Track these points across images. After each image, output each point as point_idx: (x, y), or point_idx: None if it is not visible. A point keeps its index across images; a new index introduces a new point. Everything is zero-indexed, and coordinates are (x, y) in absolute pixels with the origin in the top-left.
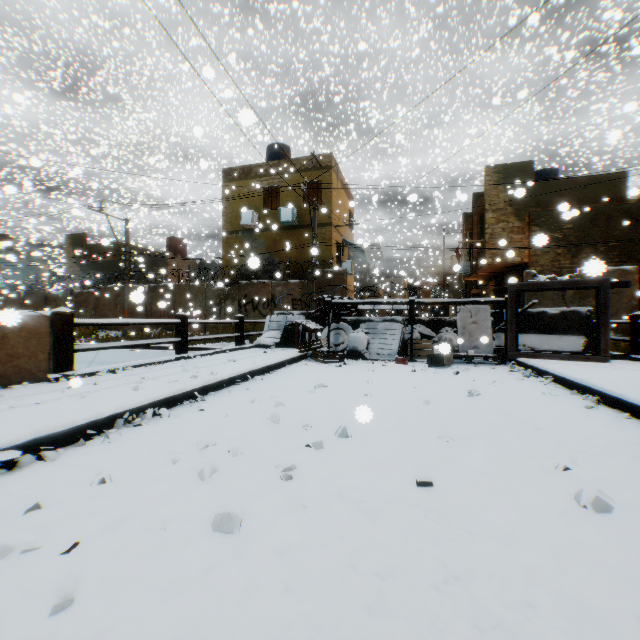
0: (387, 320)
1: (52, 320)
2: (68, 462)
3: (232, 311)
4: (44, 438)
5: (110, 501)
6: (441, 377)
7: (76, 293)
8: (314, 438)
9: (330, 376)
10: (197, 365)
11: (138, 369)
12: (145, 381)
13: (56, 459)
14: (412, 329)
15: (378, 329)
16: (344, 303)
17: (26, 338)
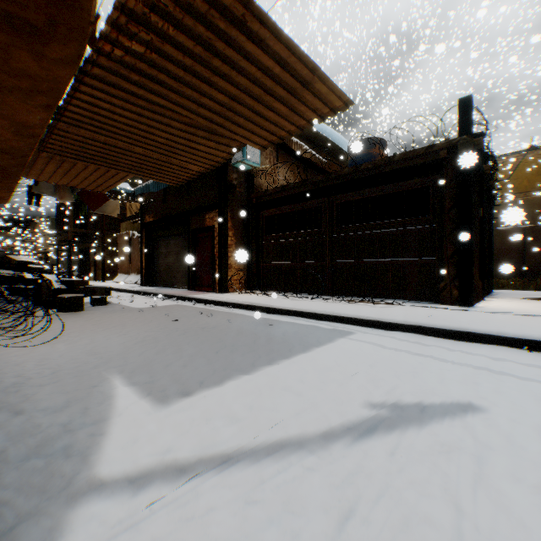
0: None
1: None
2: None
3: None
4: None
5: None
6: None
7: None
8: None
9: None
10: None
11: None
12: None
13: None
14: None
15: None
16: None
17: None
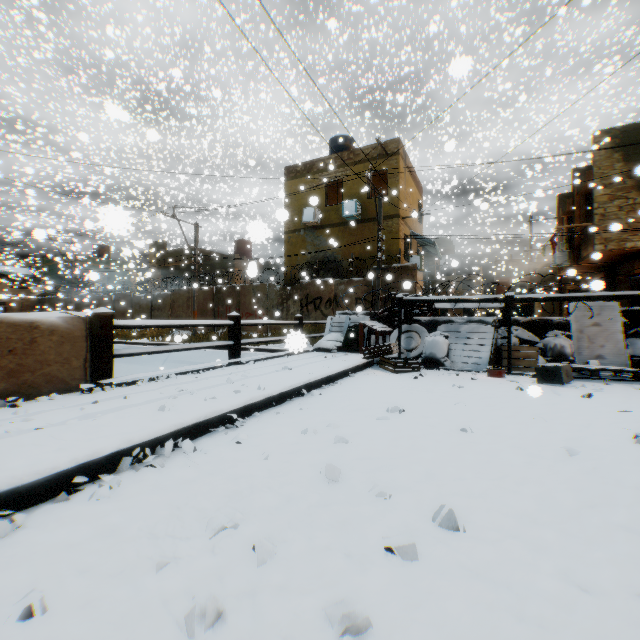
0: (473, 321)
1: (88, 322)
2: (20, 541)
3: (294, 311)
4: (4, 494)
5: None
6: (565, 401)
7: (155, 295)
8: (397, 523)
9: (405, 393)
10: (247, 374)
11: (182, 377)
12: (180, 396)
13: (7, 533)
14: (509, 333)
15: (461, 332)
16: (418, 301)
17: (57, 343)
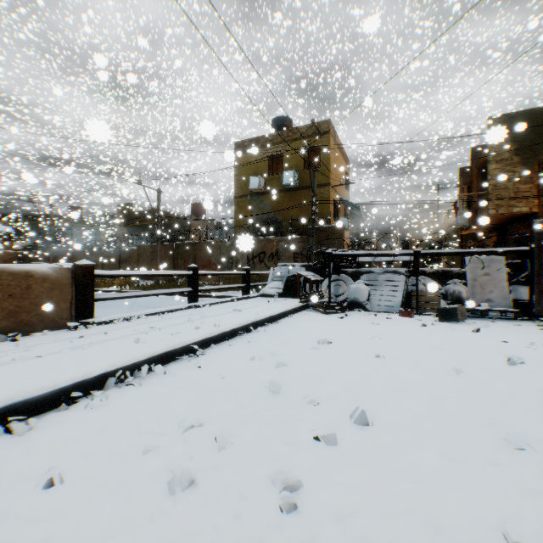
0: (388, 272)
1: (73, 272)
2: (35, 438)
3: (242, 264)
4: (19, 404)
5: (39, 529)
6: (458, 335)
7: (123, 250)
8: (323, 422)
9: (333, 329)
10: (204, 314)
11: (151, 317)
12: (151, 331)
13: (24, 432)
14: (417, 281)
15: (379, 281)
16: (345, 255)
17: (48, 288)
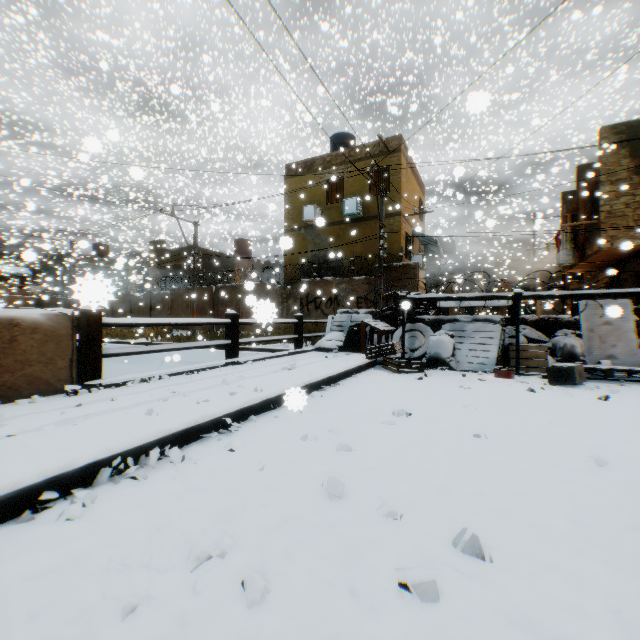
0: (479, 320)
1: (74, 320)
2: None
3: (294, 311)
4: None
5: None
6: (581, 404)
7: (154, 295)
8: (411, 550)
9: (410, 395)
10: (244, 374)
11: (176, 378)
12: (172, 398)
13: None
14: (517, 332)
15: (467, 331)
16: (423, 299)
17: (40, 341)
